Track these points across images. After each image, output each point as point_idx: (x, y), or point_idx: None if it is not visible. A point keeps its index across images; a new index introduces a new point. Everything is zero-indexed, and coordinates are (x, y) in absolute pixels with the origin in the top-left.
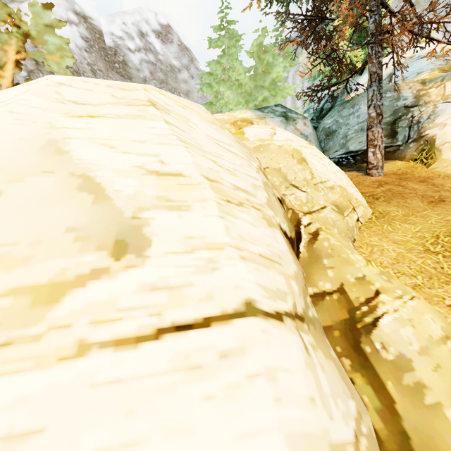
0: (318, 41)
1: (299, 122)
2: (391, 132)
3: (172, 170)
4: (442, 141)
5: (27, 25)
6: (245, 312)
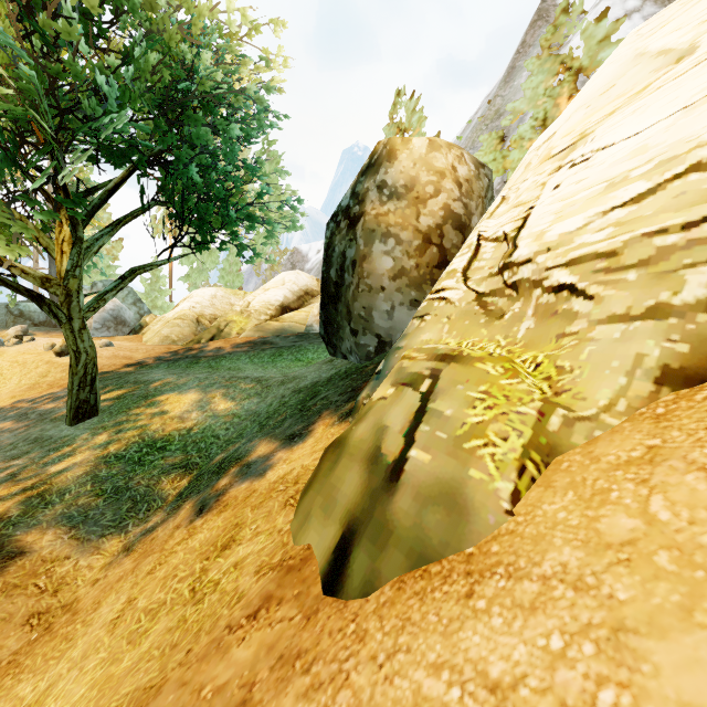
0: None
1: None
2: None
3: None
4: None
5: (578, 60)
6: None
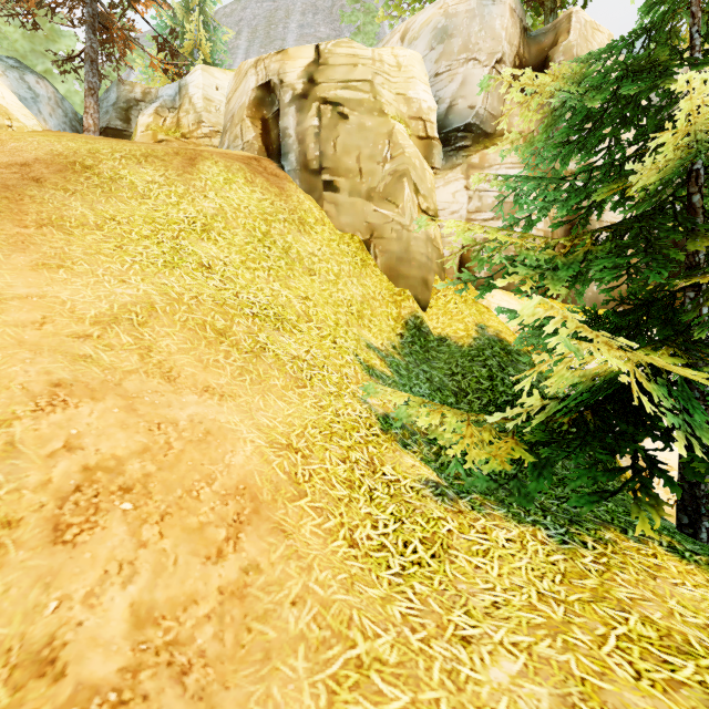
0: (52, 10)
1: (30, 80)
2: (126, 119)
3: None
4: (139, 124)
5: None
6: None
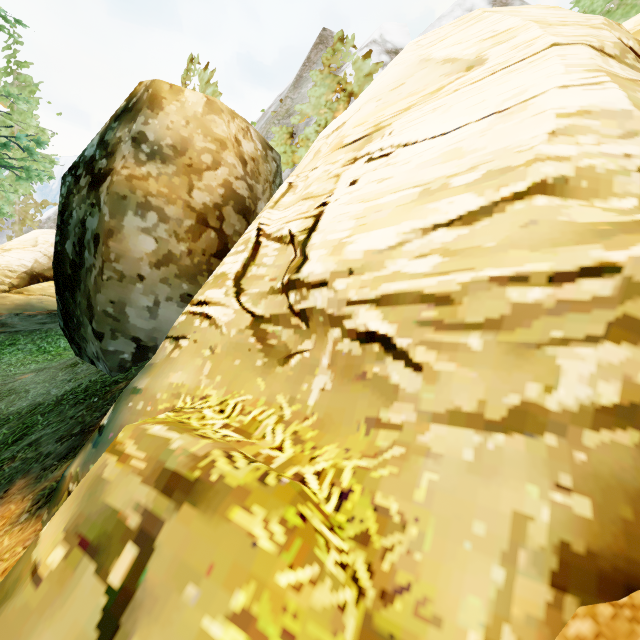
0: None
1: None
2: None
3: (502, 31)
4: None
5: (351, 85)
6: (549, 47)
